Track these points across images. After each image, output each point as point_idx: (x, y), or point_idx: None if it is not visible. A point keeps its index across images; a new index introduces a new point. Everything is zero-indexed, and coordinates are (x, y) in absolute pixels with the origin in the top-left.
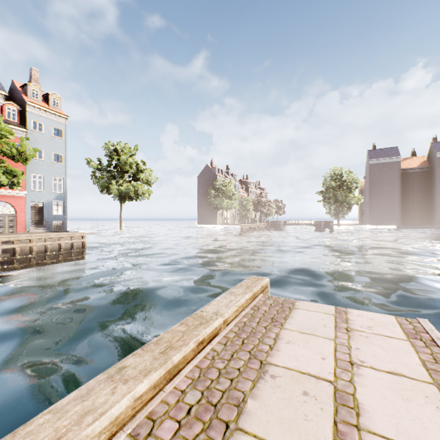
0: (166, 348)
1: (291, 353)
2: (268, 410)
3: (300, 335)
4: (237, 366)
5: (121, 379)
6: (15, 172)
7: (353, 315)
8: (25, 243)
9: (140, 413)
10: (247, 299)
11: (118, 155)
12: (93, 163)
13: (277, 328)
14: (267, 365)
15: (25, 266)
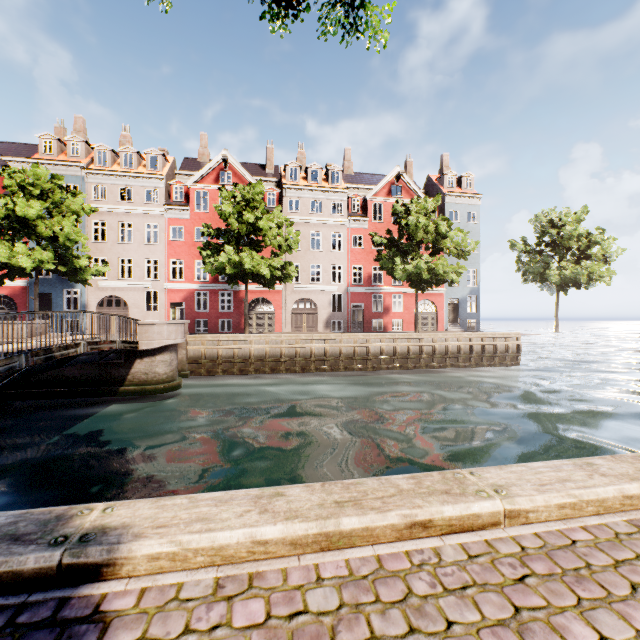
0: None
1: None
2: None
3: None
4: None
5: None
6: (461, 269)
7: None
8: (465, 341)
9: None
10: None
11: (554, 227)
12: (519, 245)
13: None
14: None
15: (466, 365)
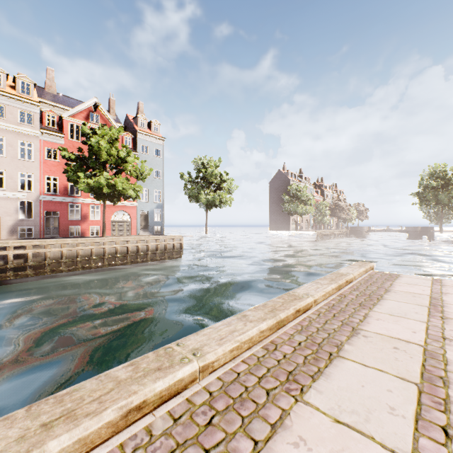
0: (332, 280)
1: (402, 288)
2: (395, 297)
3: (406, 284)
4: (372, 289)
5: (321, 284)
6: (139, 188)
7: (446, 281)
8: (143, 242)
9: (336, 293)
10: (363, 270)
11: (205, 168)
12: (186, 177)
13: (390, 282)
14: (389, 290)
15: (144, 260)
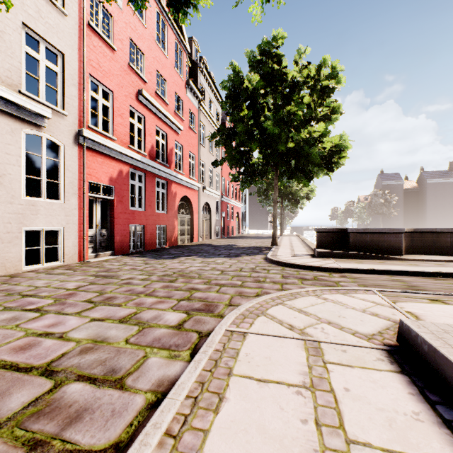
0: None
1: None
2: None
3: None
4: None
5: None
6: None
7: None
8: None
9: None
10: None
11: None
12: None
13: None
14: None
15: None
